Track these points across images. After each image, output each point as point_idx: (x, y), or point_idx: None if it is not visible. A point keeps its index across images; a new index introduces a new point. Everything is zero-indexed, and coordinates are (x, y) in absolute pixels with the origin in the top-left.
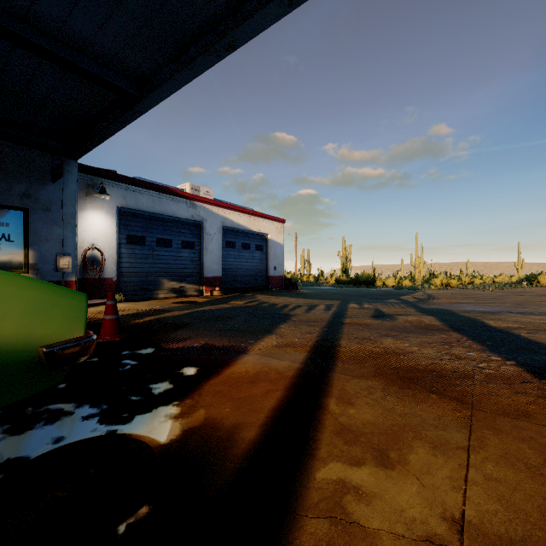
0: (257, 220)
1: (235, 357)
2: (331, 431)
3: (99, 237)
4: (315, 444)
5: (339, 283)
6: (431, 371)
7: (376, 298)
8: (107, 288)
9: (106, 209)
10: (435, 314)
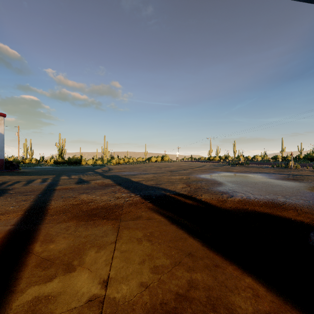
0: None
1: None
2: (33, 266)
3: None
4: (16, 282)
5: (56, 163)
6: (104, 208)
7: (81, 171)
8: None
9: None
10: (111, 178)
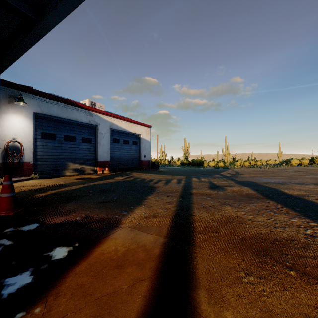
0: (133, 125)
1: (109, 231)
2: None
3: (19, 133)
4: None
5: (182, 165)
6: (275, 241)
7: (207, 174)
8: (26, 169)
9: (24, 113)
10: (248, 185)
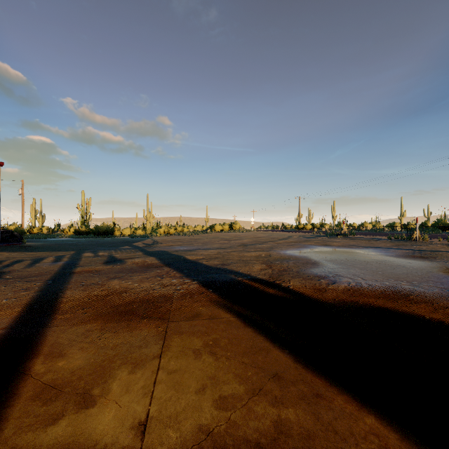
0: None
1: None
2: (28, 398)
3: None
4: None
5: (78, 234)
6: (145, 301)
7: (113, 246)
8: None
9: None
10: (156, 255)
